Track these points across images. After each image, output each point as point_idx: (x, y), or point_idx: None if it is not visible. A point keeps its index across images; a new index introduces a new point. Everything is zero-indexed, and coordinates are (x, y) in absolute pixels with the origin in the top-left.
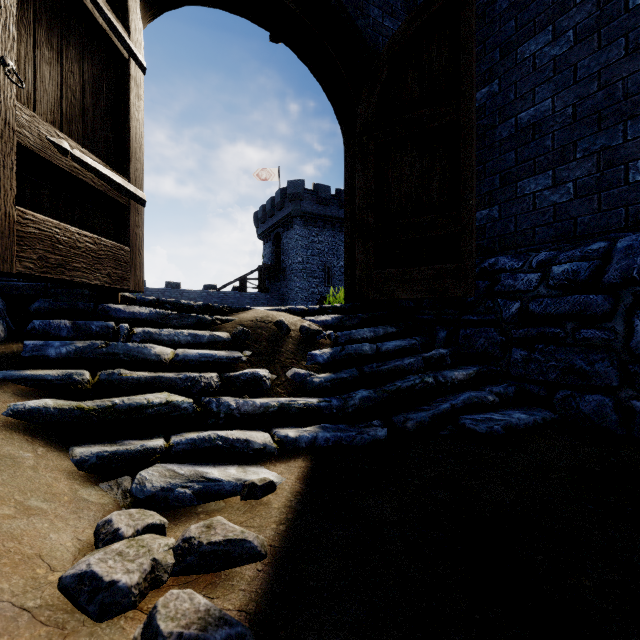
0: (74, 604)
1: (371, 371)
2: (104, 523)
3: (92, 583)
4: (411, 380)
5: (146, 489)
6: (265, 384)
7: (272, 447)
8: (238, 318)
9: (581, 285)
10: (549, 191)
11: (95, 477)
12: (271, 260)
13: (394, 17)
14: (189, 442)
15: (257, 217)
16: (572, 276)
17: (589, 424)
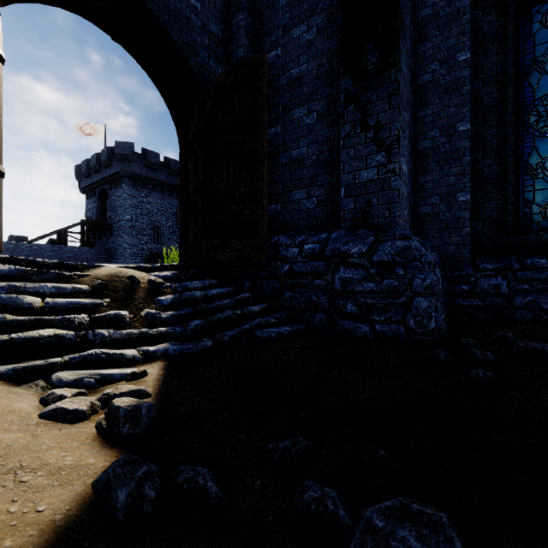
0: (55, 421)
1: (201, 309)
2: (48, 395)
3: (63, 411)
4: (227, 313)
5: (64, 381)
6: (125, 321)
7: (139, 357)
8: (93, 274)
9: (316, 256)
10: (306, 200)
11: (14, 383)
12: (96, 215)
13: (217, 60)
14: (81, 357)
15: (79, 170)
16: (312, 251)
17: (317, 329)
